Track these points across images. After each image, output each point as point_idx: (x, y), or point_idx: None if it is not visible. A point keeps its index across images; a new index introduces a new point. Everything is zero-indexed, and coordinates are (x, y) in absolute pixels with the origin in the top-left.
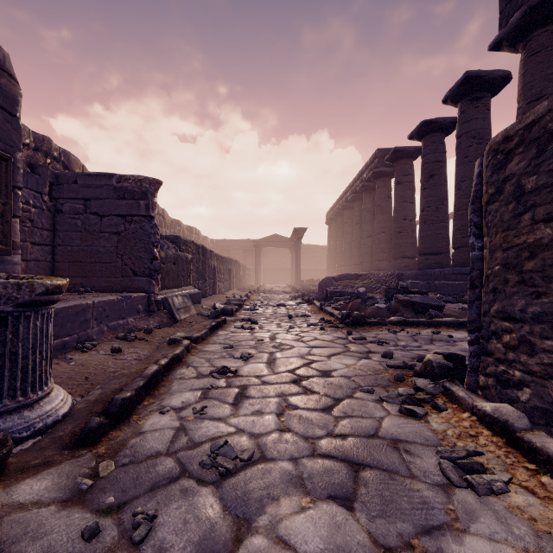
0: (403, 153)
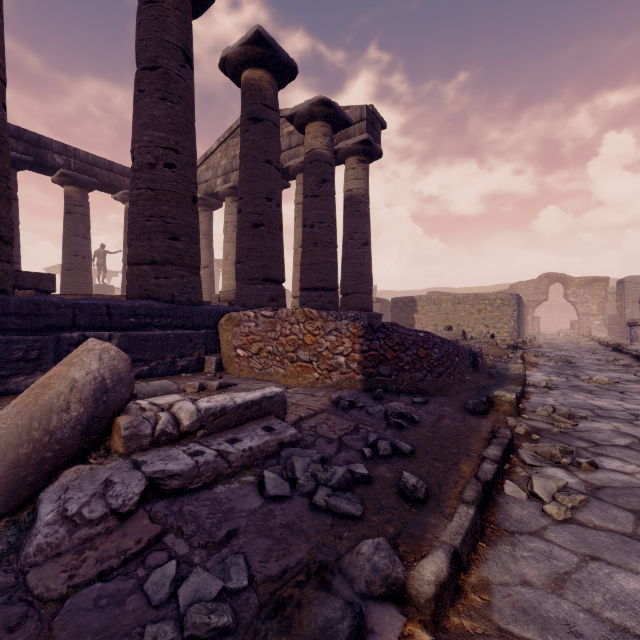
0: (206, 4)
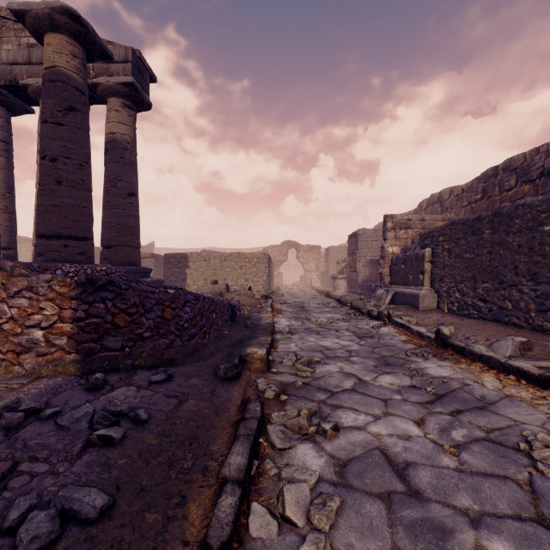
0: None
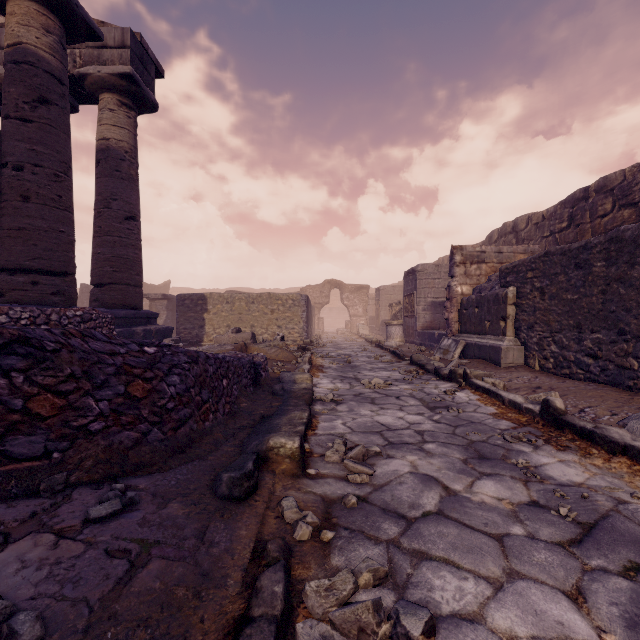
0: None
